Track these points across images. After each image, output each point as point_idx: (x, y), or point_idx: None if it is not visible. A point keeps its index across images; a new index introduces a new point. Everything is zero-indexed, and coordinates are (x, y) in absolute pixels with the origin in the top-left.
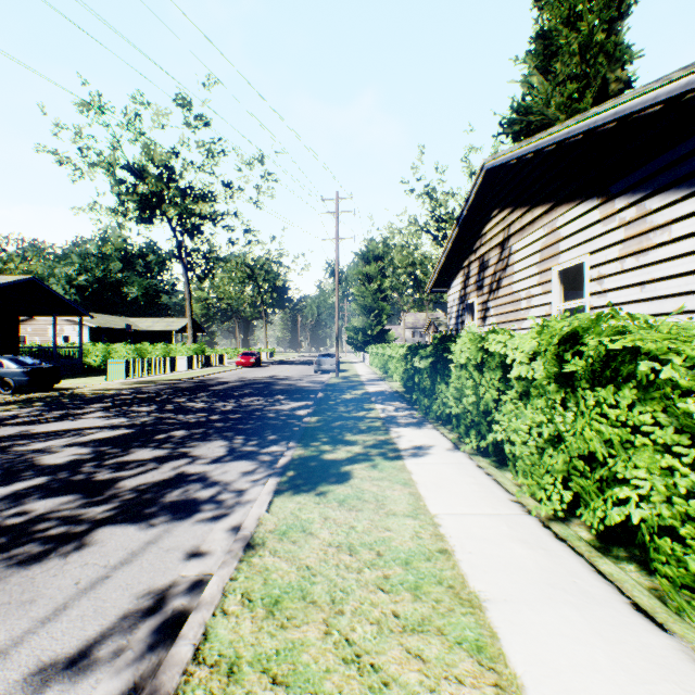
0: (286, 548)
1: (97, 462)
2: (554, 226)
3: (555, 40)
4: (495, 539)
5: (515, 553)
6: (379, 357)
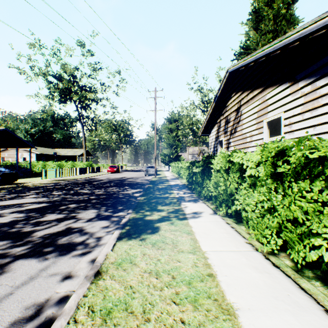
0: (119, 274)
1: (25, 221)
2: (264, 99)
3: (261, 13)
4: (239, 266)
5: (251, 276)
6: (176, 168)
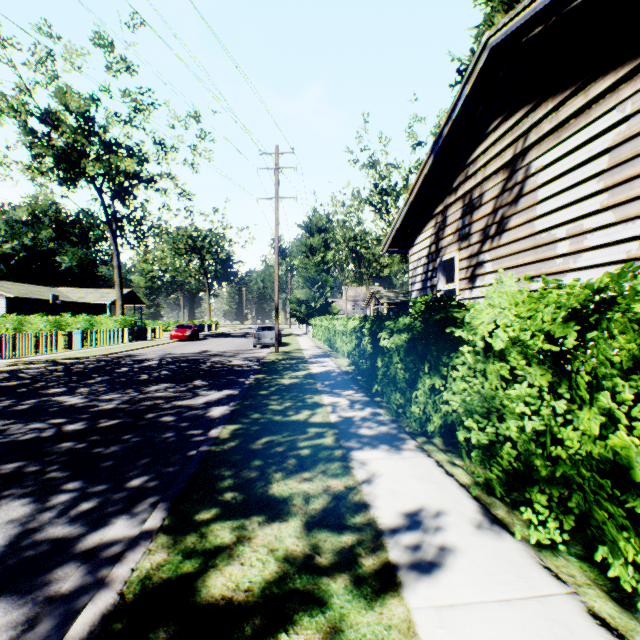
0: None
1: None
2: None
3: None
4: None
5: None
6: (323, 330)
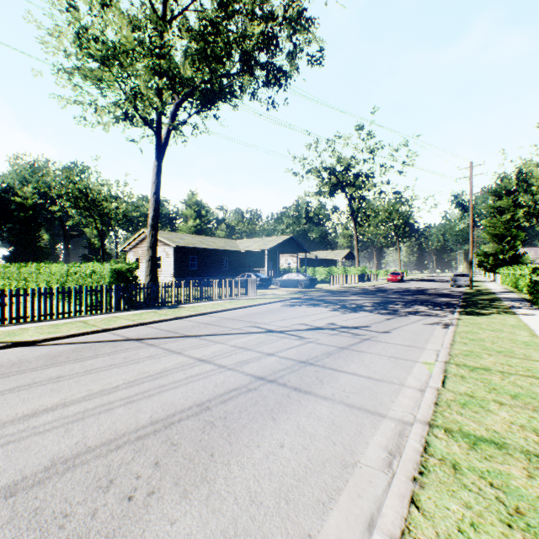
0: (469, 320)
1: (381, 306)
2: None
3: None
4: None
5: None
6: (510, 277)
